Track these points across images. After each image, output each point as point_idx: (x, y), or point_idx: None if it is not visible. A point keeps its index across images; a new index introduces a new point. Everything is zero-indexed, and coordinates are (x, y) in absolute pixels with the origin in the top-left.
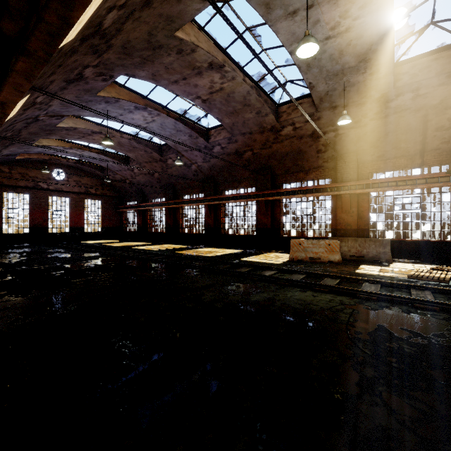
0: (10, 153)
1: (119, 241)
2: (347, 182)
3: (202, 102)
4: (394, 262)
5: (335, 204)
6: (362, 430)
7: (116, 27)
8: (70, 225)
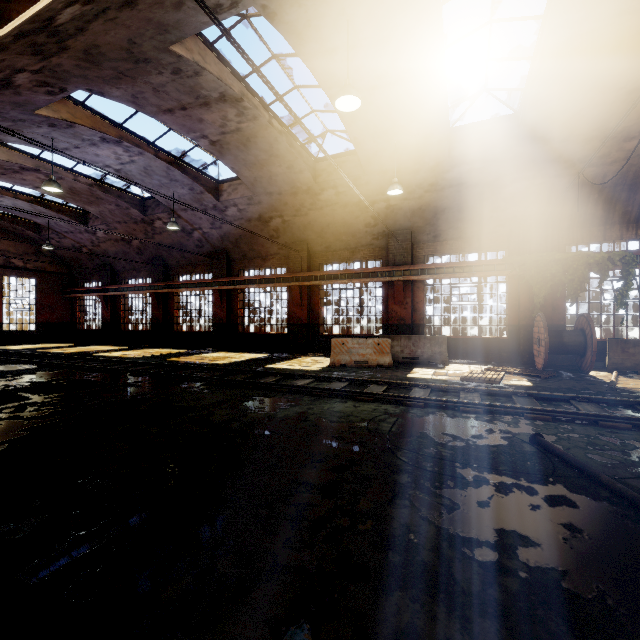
0: None
1: (69, 345)
2: (401, 265)
3: (210, 144)
4: (450, 364)
5: (387, 292)
6: (387, 530)
7: (77, 24)
8: None
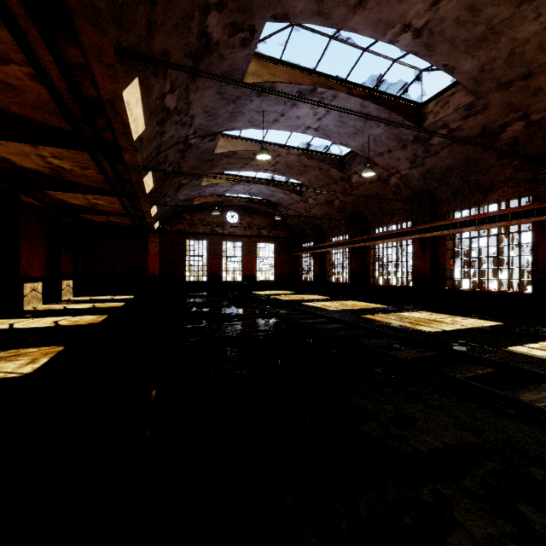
0: (186, 197)
1: (292, 292)
2: None
3: (413, 38)
4: None
5: None
6: None
7: None
8: (242, 272)
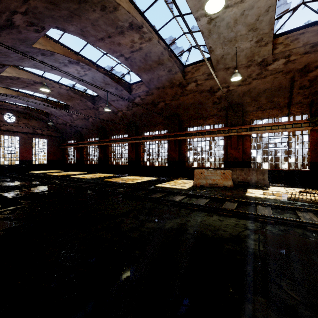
0: None
1: (61, 171)
2: (235, 126)
3: (125, 60)
4: (270, 186)
5: (226, 142)
6: None
7: None
8: (19, 158)
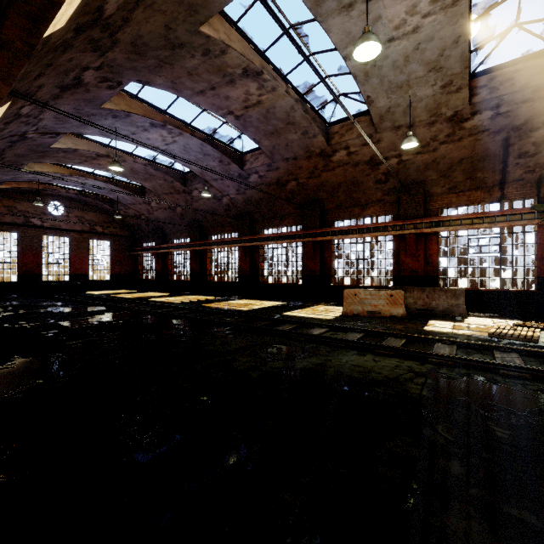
0: None
1: (132, 291)
2: (412, 219)
3: (235, 119)
4: (469, 316)
5: (398, 245)
6: None
7: (122, 15)
8: (70, 271)
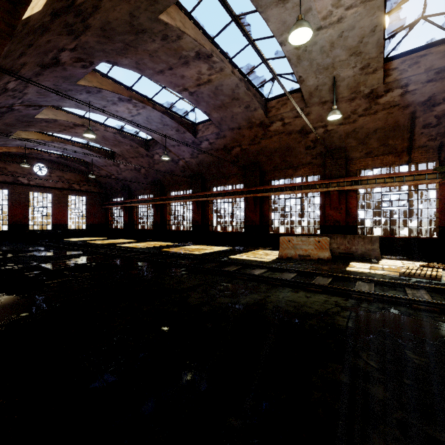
0: None
1: (104, 238)
2: (336, 178)
3: (189, 95)
4: (382, 259)
5: (324, 200)
6: None
7: (93, 3)
8: (52, 222)
